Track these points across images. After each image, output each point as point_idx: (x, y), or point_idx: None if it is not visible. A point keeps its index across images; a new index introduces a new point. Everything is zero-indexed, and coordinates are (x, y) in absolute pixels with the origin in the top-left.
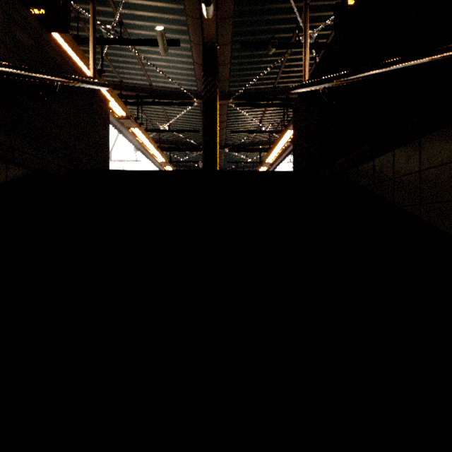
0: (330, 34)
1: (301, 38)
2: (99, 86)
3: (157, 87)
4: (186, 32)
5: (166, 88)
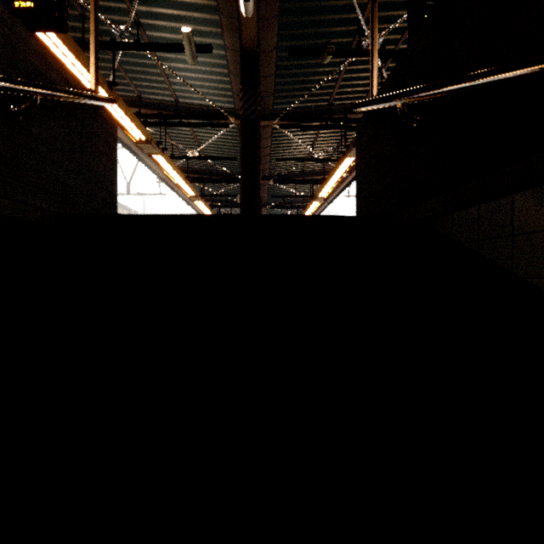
0: (400, 39)
1: (364, 43)
2: (100, 101)
3: (184, 105)
4: (220, 35)
5: (195, 105)
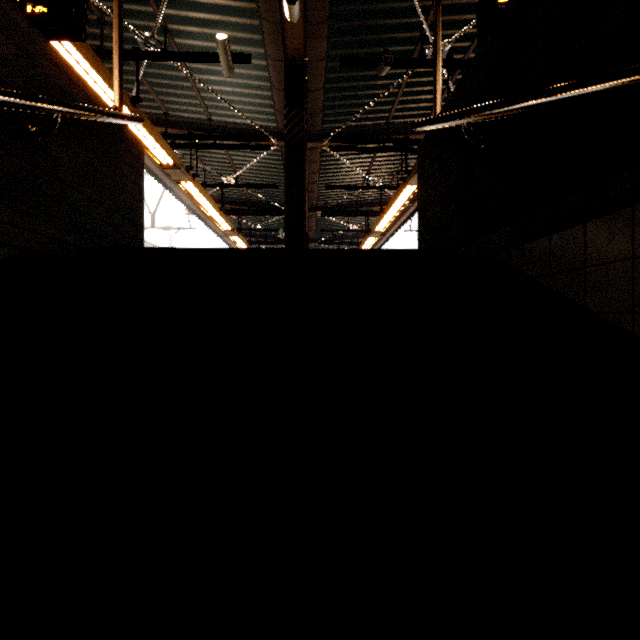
0: (469, 46)
1: (428, 52)
2: (126, 120)
3: (218, 123)
4: (261, 42)
5: (232, 124)
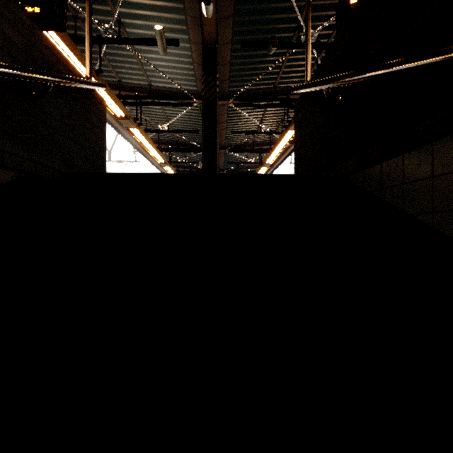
0: (332, 33)
1: (302, 38)
2: (95, 86)
3: (156, 88)
4: (186, 31)
5: (165, 88)
